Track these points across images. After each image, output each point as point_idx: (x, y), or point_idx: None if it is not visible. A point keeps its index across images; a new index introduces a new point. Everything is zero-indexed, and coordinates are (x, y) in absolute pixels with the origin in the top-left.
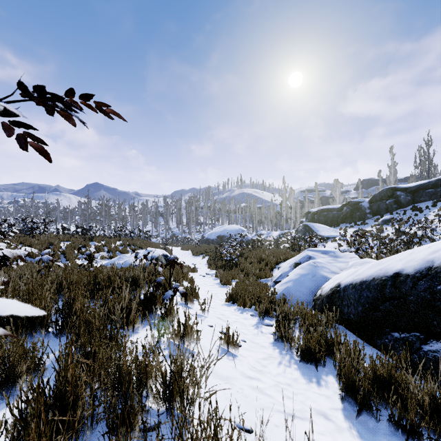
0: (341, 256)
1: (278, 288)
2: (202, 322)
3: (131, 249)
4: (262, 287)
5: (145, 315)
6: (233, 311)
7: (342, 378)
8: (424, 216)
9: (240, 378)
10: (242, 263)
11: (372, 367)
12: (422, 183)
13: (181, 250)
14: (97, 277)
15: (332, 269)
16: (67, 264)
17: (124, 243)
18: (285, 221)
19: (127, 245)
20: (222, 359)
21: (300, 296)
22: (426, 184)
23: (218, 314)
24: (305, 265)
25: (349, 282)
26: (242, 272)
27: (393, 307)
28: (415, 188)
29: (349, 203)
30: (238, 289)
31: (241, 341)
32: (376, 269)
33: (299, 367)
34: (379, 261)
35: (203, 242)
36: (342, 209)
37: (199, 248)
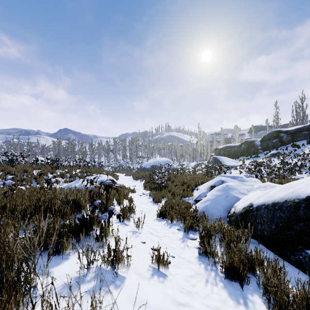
0: (247, 180)
1: (199, 206)
2: (136, 239)
3: (88, 175)
4: (186, 205)
5: (79, 238)
6: (163, 226)
7: (275, 307)
8: (301, 150)
9: (170, 308)
10: (170, 185)
11: (304, 294)
12: (299, 127)
13: (125, 176)
14: (40, 200)
15: (241, 191)
16: (36, 186)
17: (82, 171)
18: (199, 155)
19: (85, 172)
20: (153, 282)
21: (217, 213)
22: (302, 128)
23: (150, 229)
24: (220, 188)
25: (261, 203)
26: (169, 192)
27: (308, 227)
28: (293, 131)
29: (246, 142)
30: (166, 207)
31: (170, 257)
32: (287, 192)
33: (225, 285)
34: (287, 185)
35: (141, 170)
36: (241, 146)
37: (138, 174)
